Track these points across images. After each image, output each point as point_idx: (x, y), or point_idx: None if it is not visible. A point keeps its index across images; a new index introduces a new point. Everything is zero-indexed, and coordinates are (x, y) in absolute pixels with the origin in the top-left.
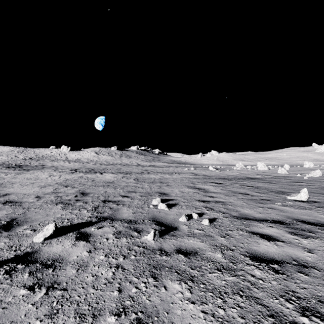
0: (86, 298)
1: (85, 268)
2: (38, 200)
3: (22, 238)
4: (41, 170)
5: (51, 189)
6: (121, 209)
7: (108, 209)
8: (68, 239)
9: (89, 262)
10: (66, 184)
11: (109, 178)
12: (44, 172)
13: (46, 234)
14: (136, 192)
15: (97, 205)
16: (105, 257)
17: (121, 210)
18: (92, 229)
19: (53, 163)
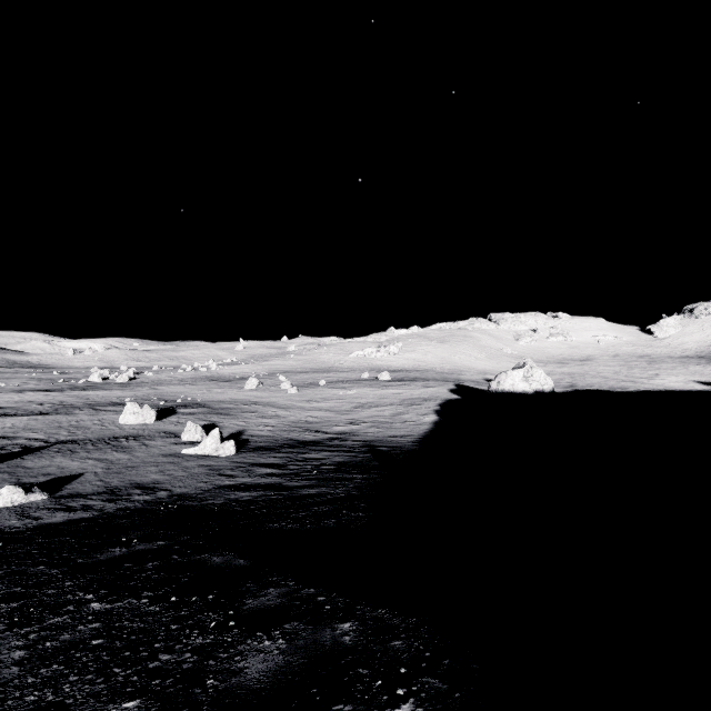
0: None
1: None
2: None
3: None
4: None
5: None
6: None
7: None
8: None
9: None
10: None
11: None
12: None
13: None
14: None
15: None
16: None
17: None
18: None
19: None
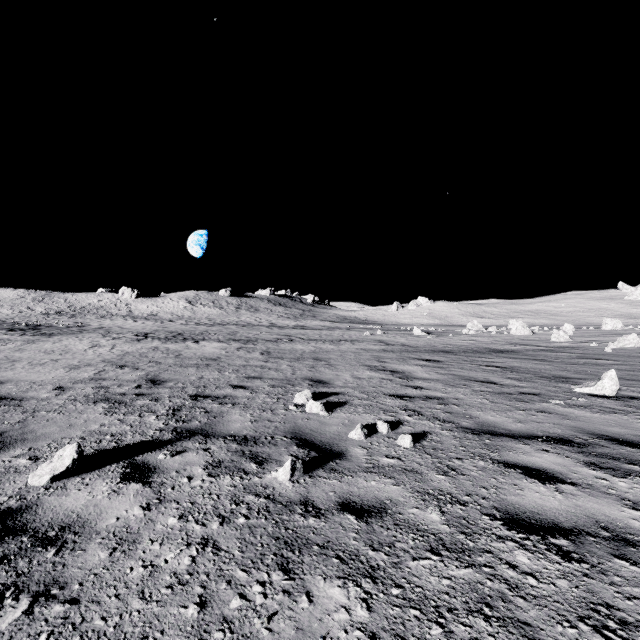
0: (121, 624)
1: (131, 546)
2: (59, 394)
3: (5, 477)
4: (77, 336)
5: (91, 373)
6: (229, 413)
7: (201, 414)
8: (104, 478)
9: (141, 532)
10: (122, 362)
11: (210, 351)
12: (82, 339)
13: (57, 467)
14: (264, 378)
15: (179, 405)
16: (179, 521)
17: (228, 416)
18: (161, 455)
19: (102, 321)
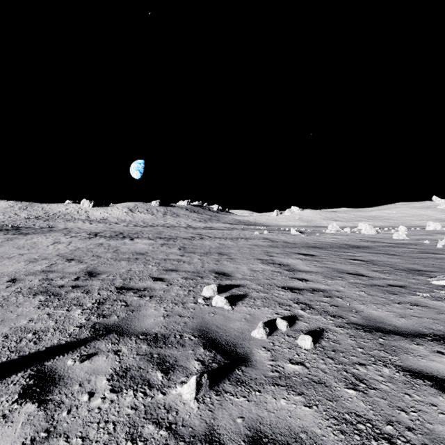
0: None
1: None
2: (9, 286)
3: None
4: (45, 235)
5: (44, 265)
6: (145, 306)
7: (121, 308)
8: (2, 394)
9: None
10: (72, 256)
11: (141, 246)
12: (48, 237)
13: None
14: (179, 270)
15: (104, 298)
16: None
17: (144, 310)
18: (70, 361)
19: (67, 224)
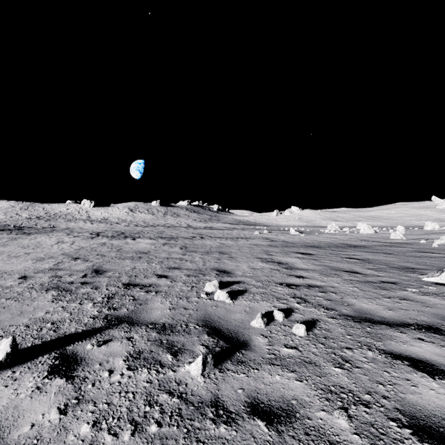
0: None
1: None
2: (21, 282)
3: None
4: (48, 234)
5: (51, 264)
6: (152, 300)
7: (129, 301)
8: (33, 371)
9: None
10: (77, 255)
11: (143, 246)
12: (51, 237)
13: None
14: (182, 268)
15: (113, 293)
16: (92, 430)
17: (151, 304)
18: (89, 346)
19: (69, 224)
